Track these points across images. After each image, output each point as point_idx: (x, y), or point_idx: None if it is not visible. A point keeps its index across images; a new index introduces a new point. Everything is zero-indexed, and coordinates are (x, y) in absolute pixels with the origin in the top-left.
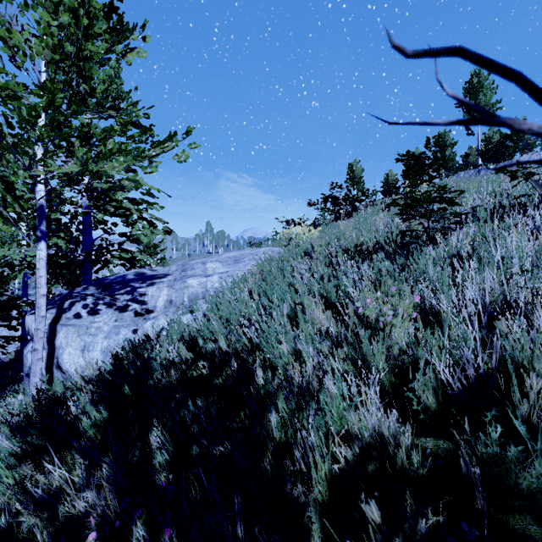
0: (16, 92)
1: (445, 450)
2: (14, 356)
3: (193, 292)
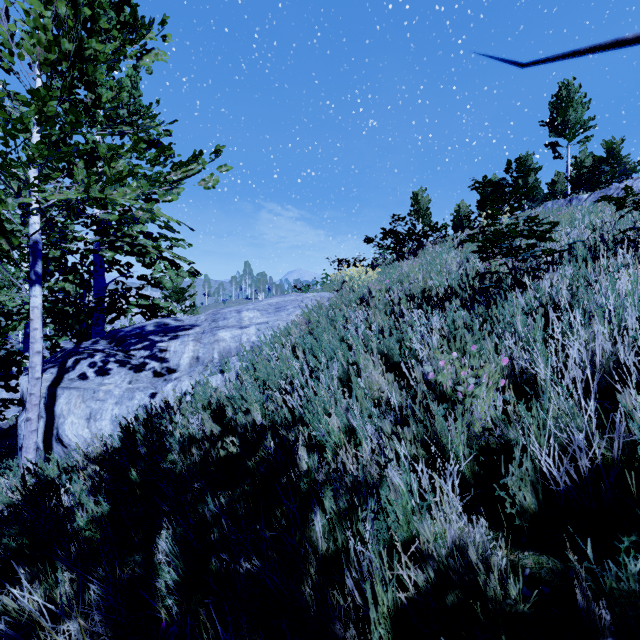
0: (1, 101)
1: (550, 570)
2: (15, 421)
3: (225, 347)
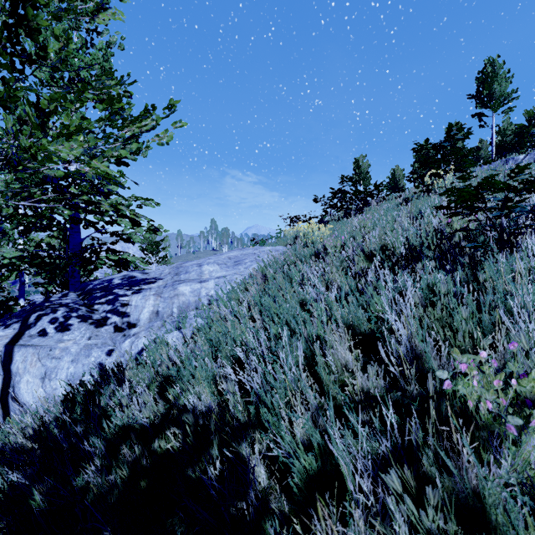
0: None
1: None
2: None
3: (184, 301)
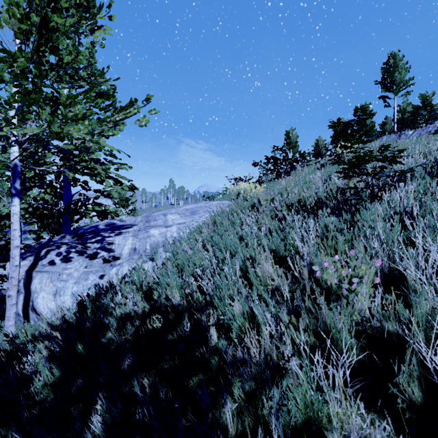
0: None
1: None
2: None
3: (154, 241)
